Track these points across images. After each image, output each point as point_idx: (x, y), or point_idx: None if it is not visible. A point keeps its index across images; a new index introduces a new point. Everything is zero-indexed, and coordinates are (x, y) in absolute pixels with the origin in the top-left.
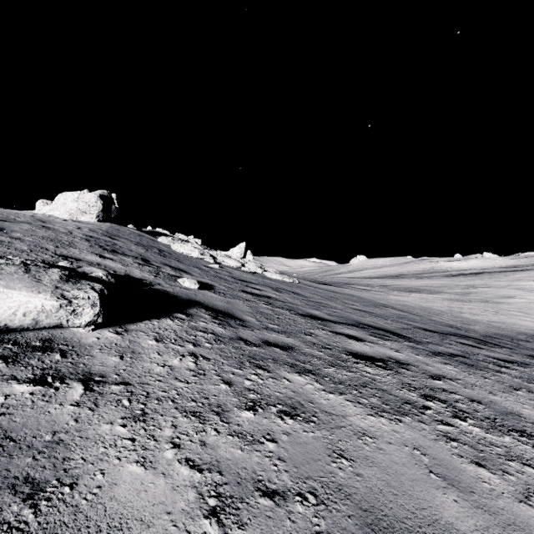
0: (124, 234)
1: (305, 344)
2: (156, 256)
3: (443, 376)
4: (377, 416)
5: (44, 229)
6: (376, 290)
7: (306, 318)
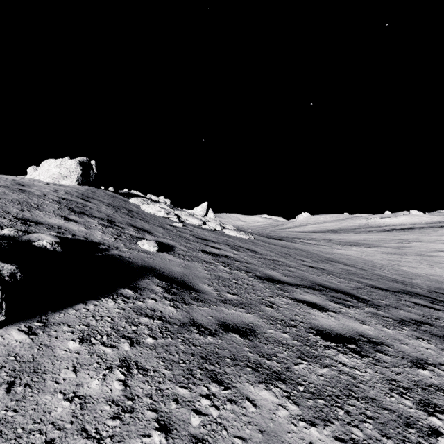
0: (98, 196)
1: (267, 321)
2: (123, 217)
3: (425, 361)
4: None
5: (18, 192)
6: (321, 244)
7: (264, 281)
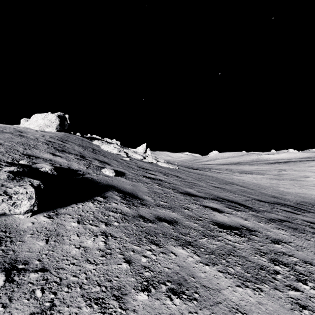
0: (72, 139)
1: (185, 217)
2: (90, 153)
3: (280, 240)
4: (244, 287)
5: (20, 136)
6: (225, 173)
7: (184, 195)
